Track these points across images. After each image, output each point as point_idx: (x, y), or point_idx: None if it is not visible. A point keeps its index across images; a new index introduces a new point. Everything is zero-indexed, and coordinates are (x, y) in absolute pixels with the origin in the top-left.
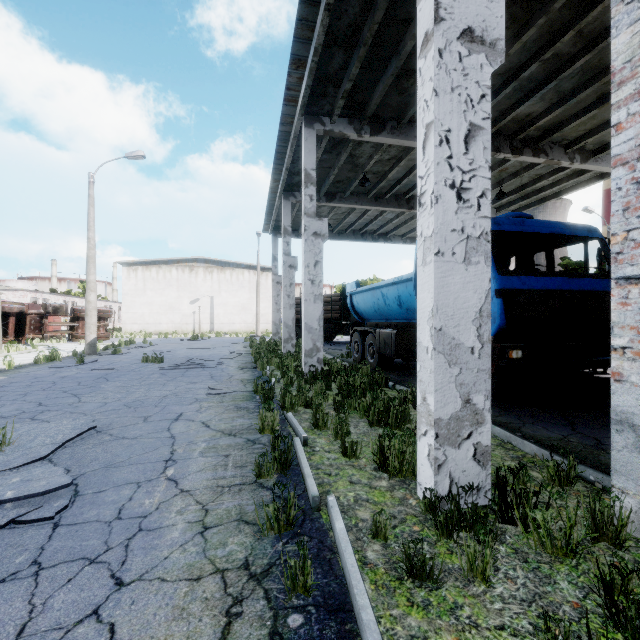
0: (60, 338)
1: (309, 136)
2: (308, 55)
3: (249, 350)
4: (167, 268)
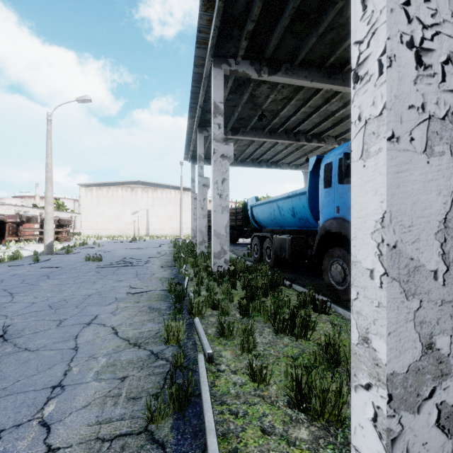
0: (32, 240)
1: (217, 74)
2: None
3: (172, 250)
4: (114, 188)
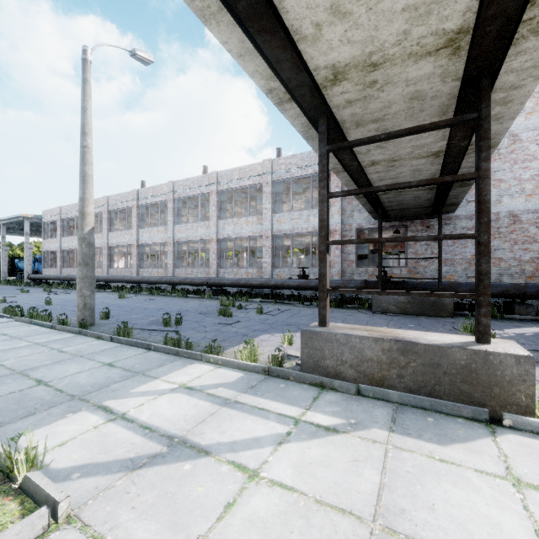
0: None
1: (4, 227)
2: (6, 220)
3: None
4: None
